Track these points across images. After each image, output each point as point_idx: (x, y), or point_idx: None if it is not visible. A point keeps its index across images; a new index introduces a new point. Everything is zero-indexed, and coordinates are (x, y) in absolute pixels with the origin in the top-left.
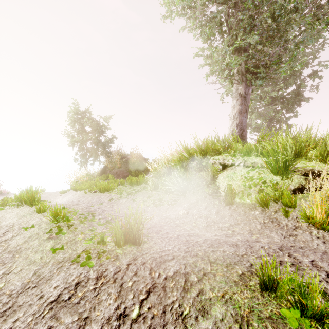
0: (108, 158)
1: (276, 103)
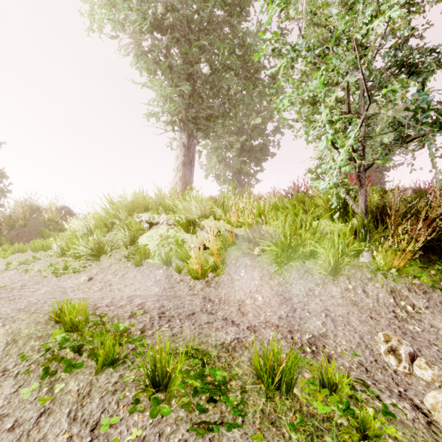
0: (3, 212)
1: (244, 154)
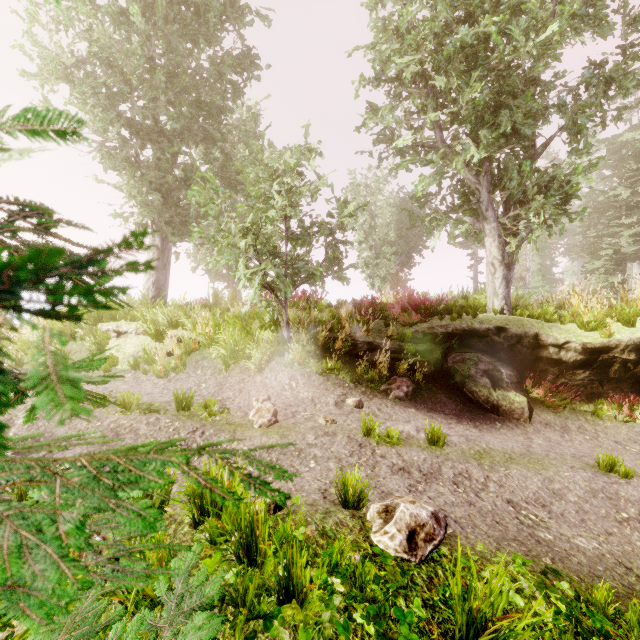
0: None
1: None
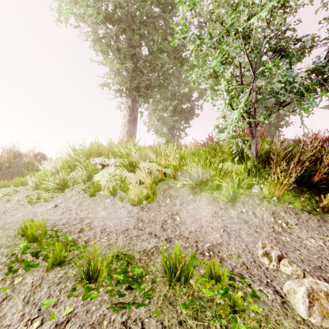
0: None
1: (176, 115)
